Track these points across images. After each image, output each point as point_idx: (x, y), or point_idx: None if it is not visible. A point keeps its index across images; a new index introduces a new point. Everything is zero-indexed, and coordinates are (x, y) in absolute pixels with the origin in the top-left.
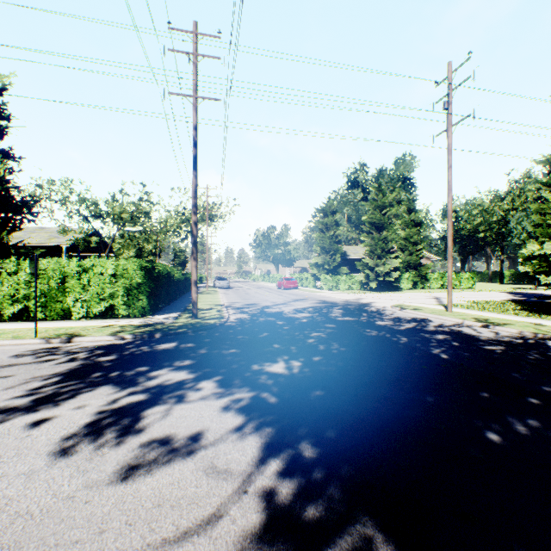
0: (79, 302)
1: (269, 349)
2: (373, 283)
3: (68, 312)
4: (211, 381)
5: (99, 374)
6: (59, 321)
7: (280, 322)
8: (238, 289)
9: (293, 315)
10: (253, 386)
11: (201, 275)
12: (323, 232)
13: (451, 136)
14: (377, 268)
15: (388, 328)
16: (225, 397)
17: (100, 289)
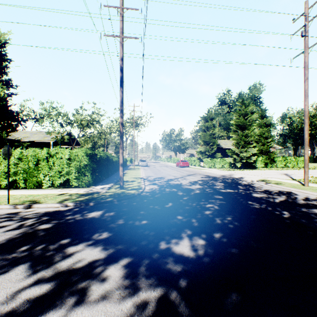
0: (47, 177)
1: (173, 221)
2: (238, 164)
3: (41, 183)
4: (119, 266)
5: (27, 246)
6: (34, 189)
7: (180, 193)
8: (152, 167)
9: (188, 187)
10: (160, 278)
11: (131, 158)
12: (205, 131)
13: (307, 56)
14: (241, 154)
15: (266, 200)
16: (128, 297)
17: (60, 168)
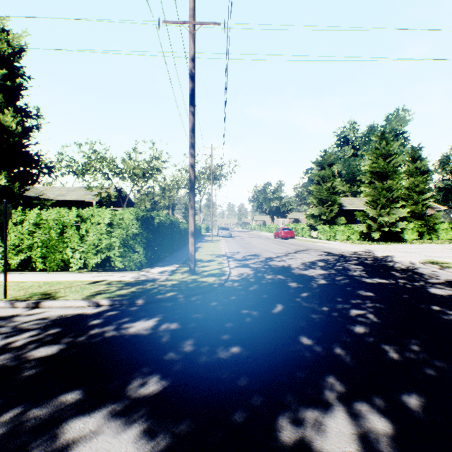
0: (77, 253)
1: (295, 350)
2: (375, 234)
3: (68, 262)
4: None
5: None
6: (58, 272)
7: (292, 283)
8: (239, 238)
9: (304, 272)
10: None
11: (207, 226)
12: (319, 184)
13: None
14: (380, 218)
15: None
16: None
17: (96, 240)
